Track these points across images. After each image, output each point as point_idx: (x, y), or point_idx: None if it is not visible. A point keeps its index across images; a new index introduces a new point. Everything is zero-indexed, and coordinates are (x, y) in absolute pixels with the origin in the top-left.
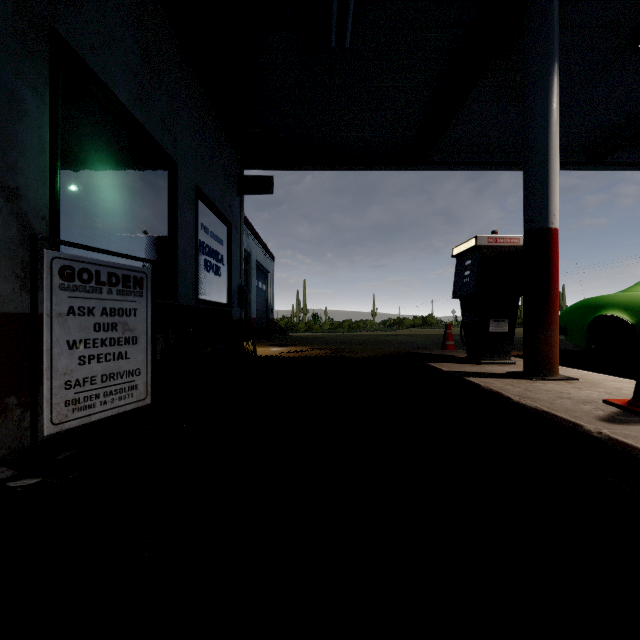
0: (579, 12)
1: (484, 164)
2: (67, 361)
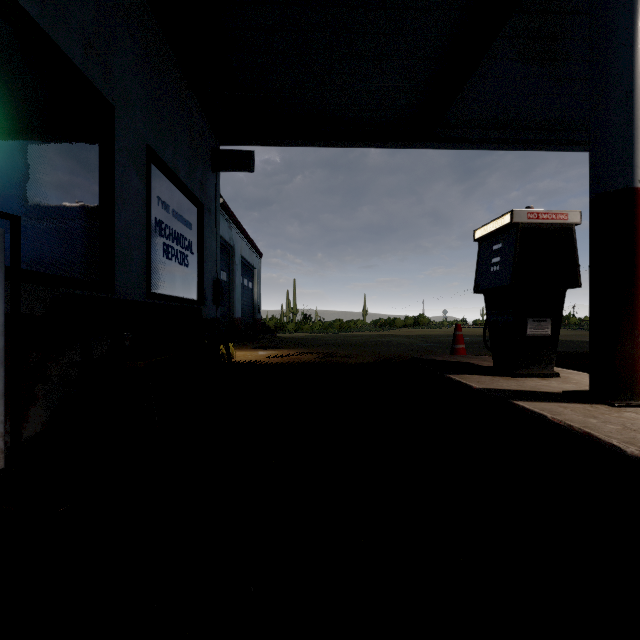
0: None
1: (496, 142)
2: None
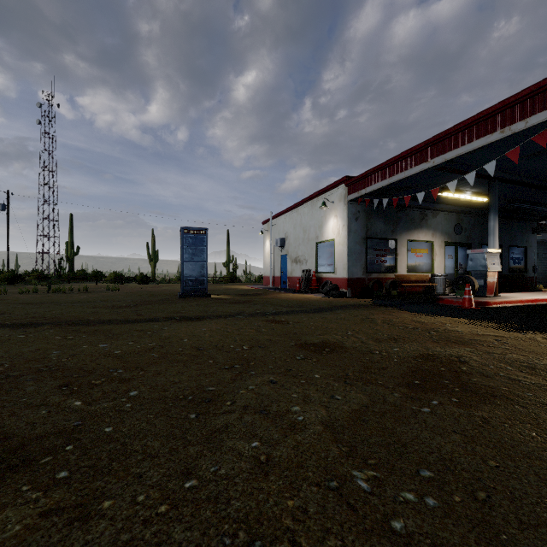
0: None
1: None
2: None
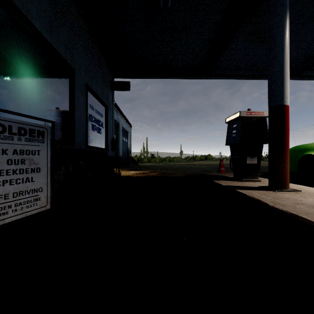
0: None
1: (239, 76)
2: None
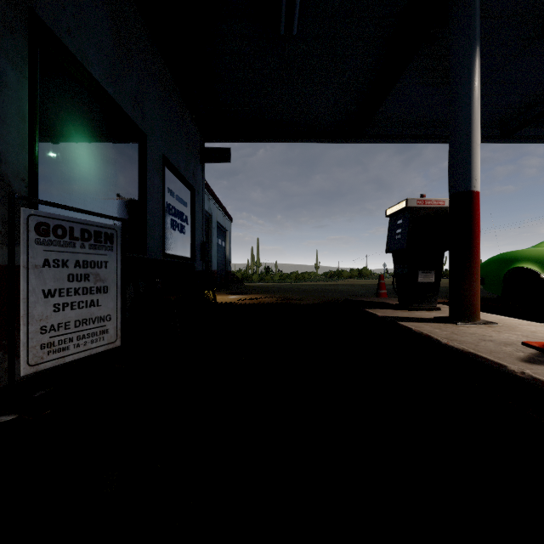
0: (496, 4)
1: (412, 138)
2: (42, 308)
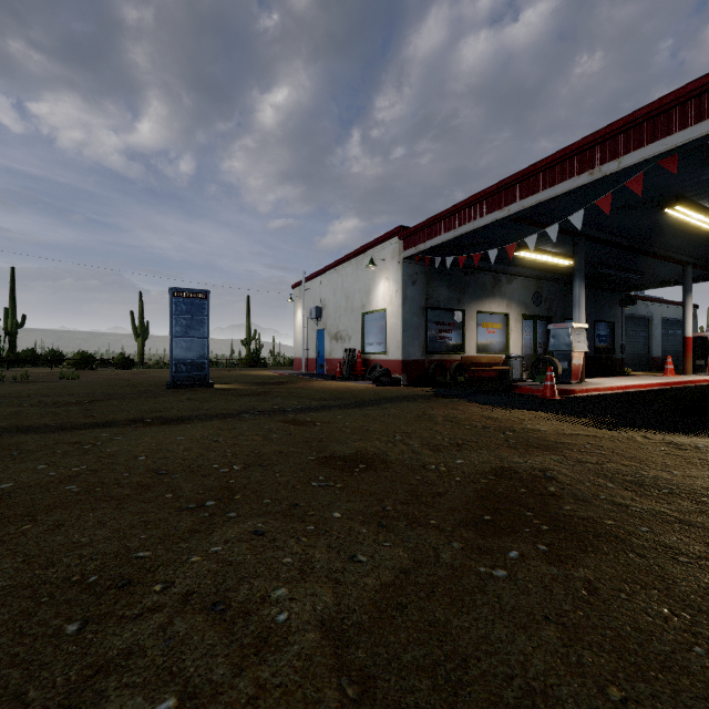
0: None
1: None
2: None
